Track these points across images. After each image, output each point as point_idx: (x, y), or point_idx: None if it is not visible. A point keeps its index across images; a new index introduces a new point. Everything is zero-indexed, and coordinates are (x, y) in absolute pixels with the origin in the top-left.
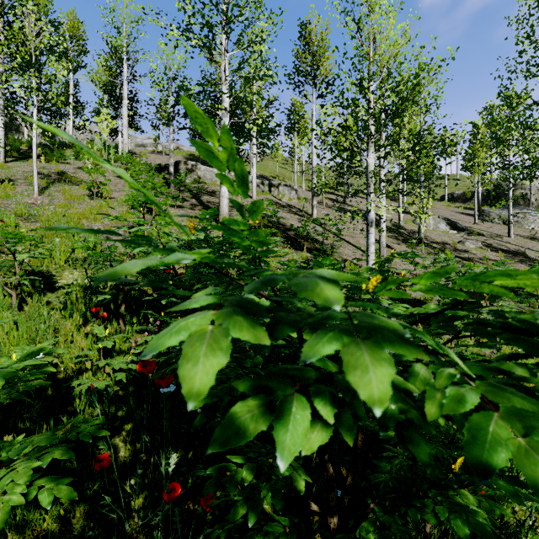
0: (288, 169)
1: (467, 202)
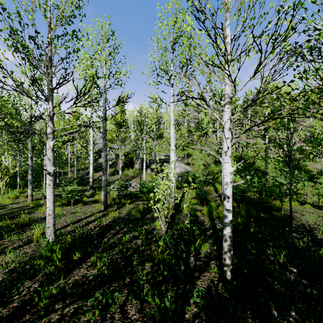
0: None
1: None
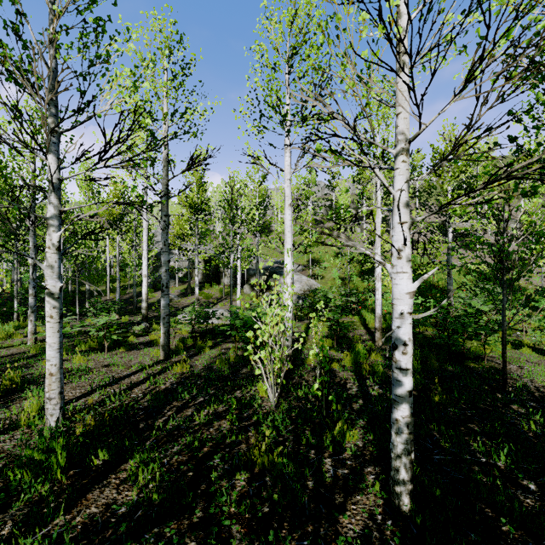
0: None
1: None
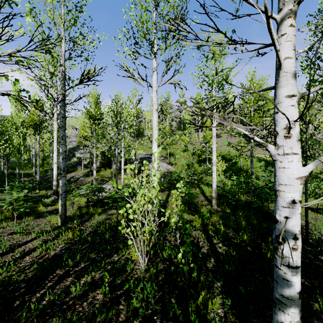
0: None
1: None
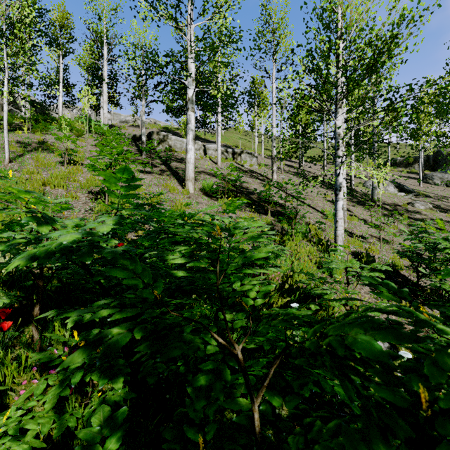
0: (248, 140)
1: (409, 167)
